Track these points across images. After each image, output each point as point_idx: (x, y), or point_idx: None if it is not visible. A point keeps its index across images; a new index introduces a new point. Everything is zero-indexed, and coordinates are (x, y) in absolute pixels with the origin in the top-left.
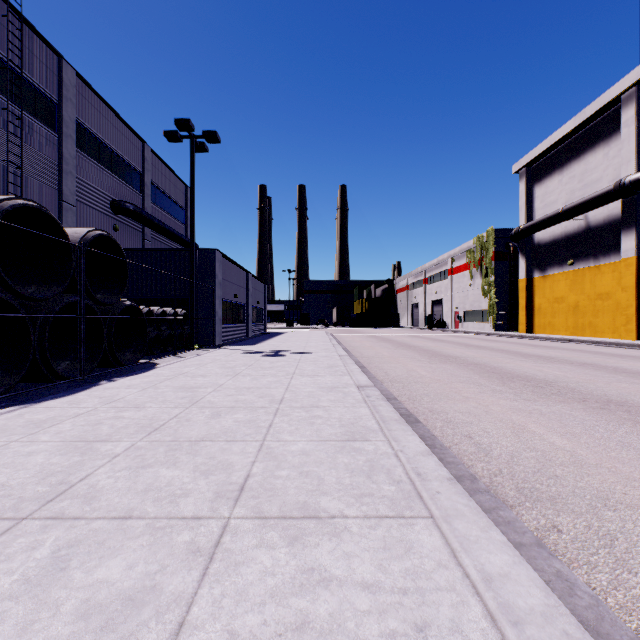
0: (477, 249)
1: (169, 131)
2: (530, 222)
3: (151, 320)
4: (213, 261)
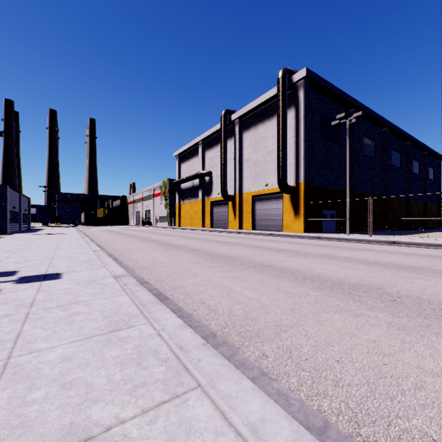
0: (163, 187)
1: None
2: (178, 180)
3: None
4: (5, 191)
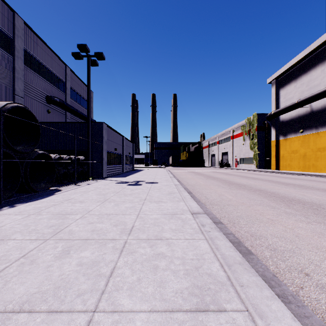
0: (247, 125)
1: (75, 52)
2: (278, 109)
3: (61, 163)
4: (101, 129)
